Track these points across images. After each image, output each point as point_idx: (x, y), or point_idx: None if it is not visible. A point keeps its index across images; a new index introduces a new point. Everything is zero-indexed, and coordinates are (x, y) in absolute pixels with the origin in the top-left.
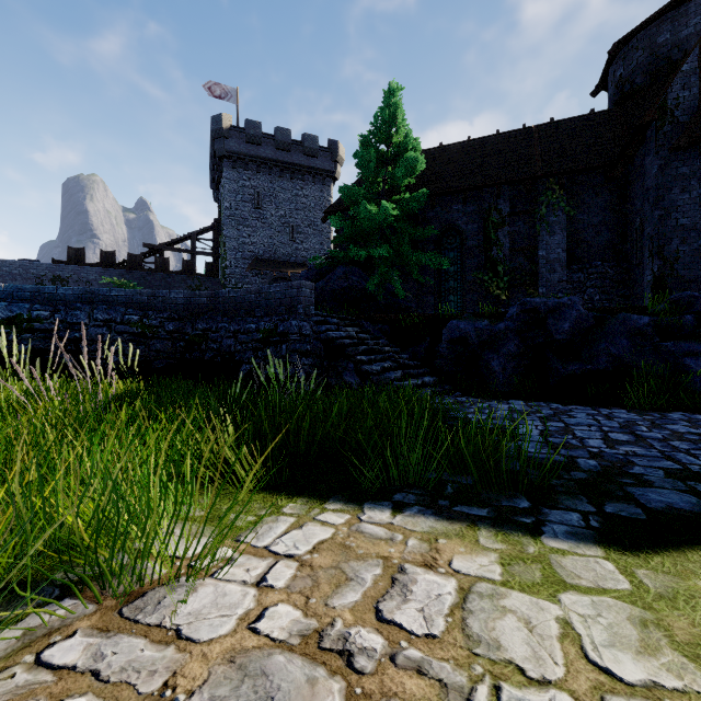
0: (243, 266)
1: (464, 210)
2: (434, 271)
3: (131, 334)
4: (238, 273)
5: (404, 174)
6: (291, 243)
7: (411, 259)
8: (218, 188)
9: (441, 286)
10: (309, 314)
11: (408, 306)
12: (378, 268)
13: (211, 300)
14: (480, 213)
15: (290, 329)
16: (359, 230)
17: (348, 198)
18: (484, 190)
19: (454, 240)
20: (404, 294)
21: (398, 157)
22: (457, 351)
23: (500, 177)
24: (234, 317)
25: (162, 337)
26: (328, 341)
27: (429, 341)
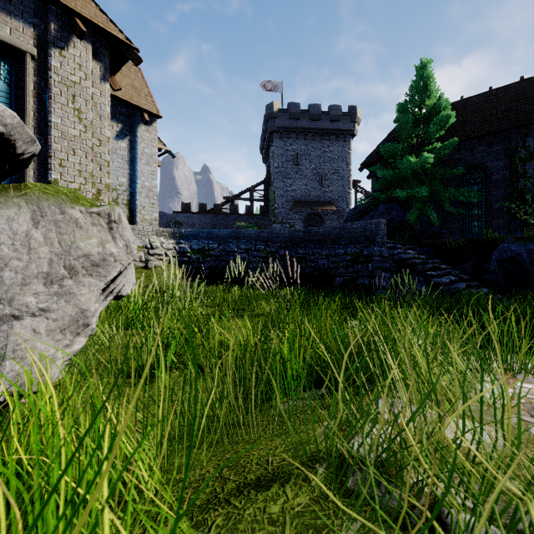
0: (287, 207)
1: (489, 150)
2: (458, 202)
3: (260, 257)
4: (283, 212)
5: (437, 129)
6: (320, 188)
7: (443, 195)
8: (266, 154)
9: (465, 214)
10: (383, 242)
11: (440, 232)
12: (415, 204)
13: (306, 234)
14: (505, 151)
15: (373, 252)
16: (397, 176)
17: (388, 153)
18: (510, 131)
19: (477, 176)
20: (438, 223)
21: (431, 116)
22: (507, 268)
23: (527, 119)
24: (323, 245)
25: (278, 259)
26: (399, 261)
27: (475, 260)
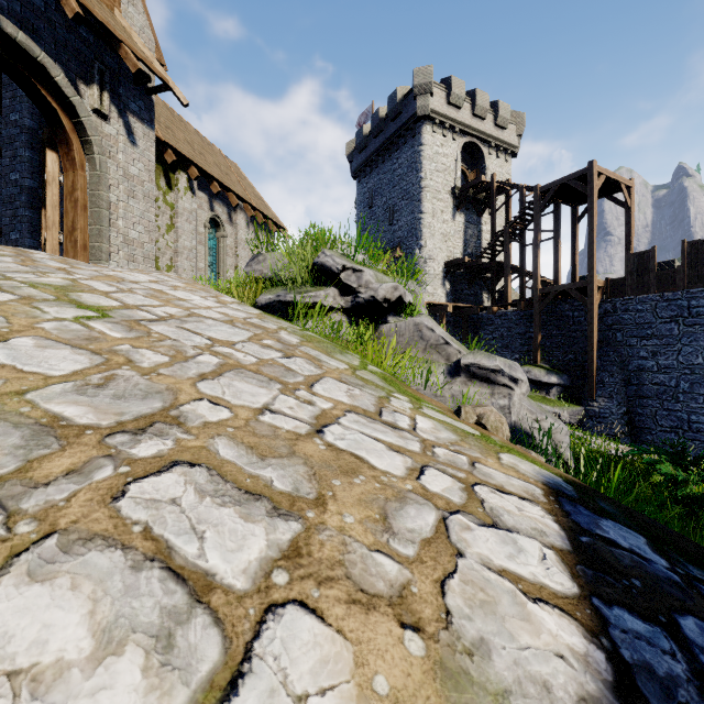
0: None
1: None
2: None
3: None
4: None
5: None
6: (391, 228)
7: None
8: None
9: None
10: None
11: None
12: None
13: None
14: None
15: None
16: None
17: None
18: None
19: None
20: None
21: None
22: None
23: None
24: None
25: None
26: None
27: None
